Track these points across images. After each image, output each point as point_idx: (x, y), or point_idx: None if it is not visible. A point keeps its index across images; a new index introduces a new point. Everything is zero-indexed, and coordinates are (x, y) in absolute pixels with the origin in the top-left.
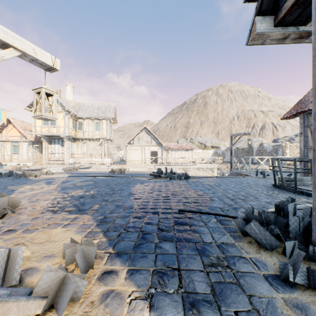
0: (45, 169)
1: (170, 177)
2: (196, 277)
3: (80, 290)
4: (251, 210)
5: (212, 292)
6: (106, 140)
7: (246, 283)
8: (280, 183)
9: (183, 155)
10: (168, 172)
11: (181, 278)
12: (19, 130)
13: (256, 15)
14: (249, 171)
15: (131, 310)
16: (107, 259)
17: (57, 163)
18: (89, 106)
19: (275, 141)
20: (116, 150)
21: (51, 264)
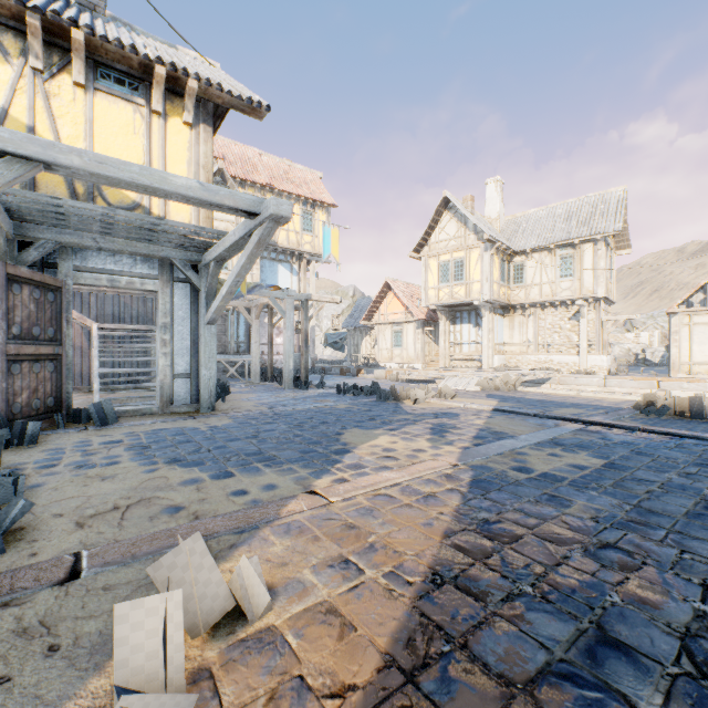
0: (440, 381)
1: None
2: None
3: None
4: None
5: None
6: (594, 302)
7: None
8: None
9: None
10: None
11: None
12: (402, 300)
13: None
14: None
15: None
16: None
17: (465, 365)
18: (541, 217)
19: None
20: (619, 333)
21: None
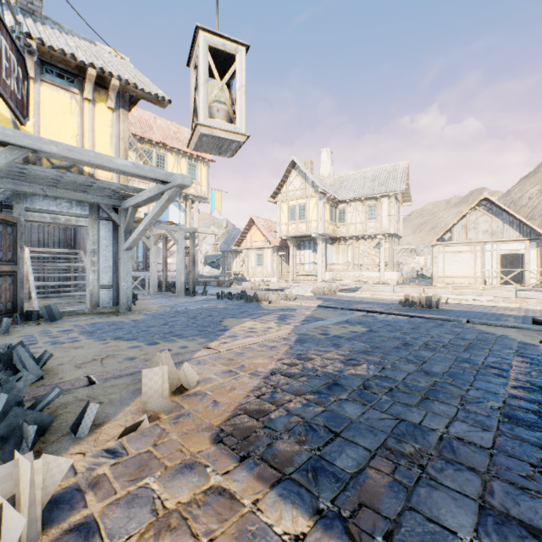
0: (288, 289)
1: None
2: None
3: None
4: None
5: None
6: (389, 236)
7: None
8: None
9: None
10: None
11: None
12: (263, 232)
13: None
14: None
15: None
16: None
17: (307, 279)
18: (356, 178)
19: None
20: (407, 257)
21: None
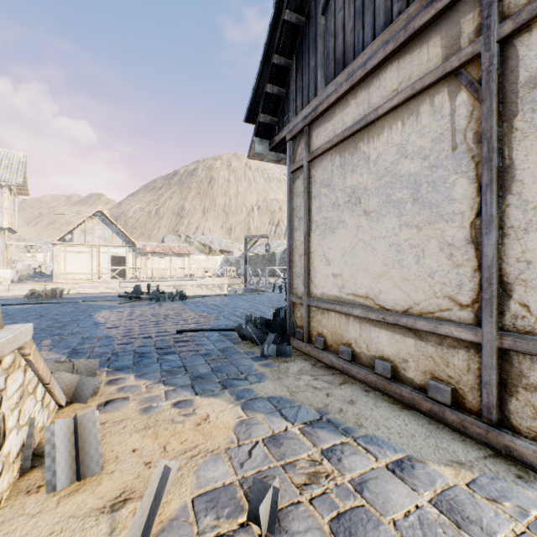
0: None
1: (157, 297)
2: (200, 367)
3: (97, 387)
4: (250, 318)
5: (212, 370)
6: (1, 230)
7: (237, 362)
8: None
9: (174, 264)
10: (154, 291)
11: (188, 370)
12: None
13: (254, 136)
14: (266, 286)
15: (149, 388)
16: (107, 374)
17: None
18: None
19: None
20: (22, 252)
21: None
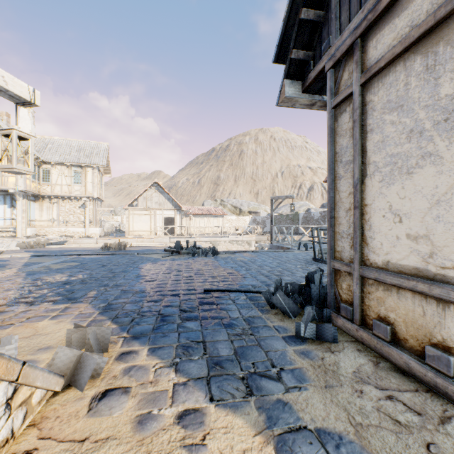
0: None
1: (193, 252)
2: (221, 345)
3: (100, 367)
4: (280, 282)
5: (234, 354)
6: (93, 199)
7: (266, 343)
8: (320, 256)
9: (211, 223)
10: (190, 246)
11: (206, 348)
12: None
13: (284, 78)
14: (291, 243)
15: (157, 376)
16: (123, 342)
17: (1, 235)
18: (63, 144)
19: (324, 206)
20: (109, 215)
21: (52, 354)
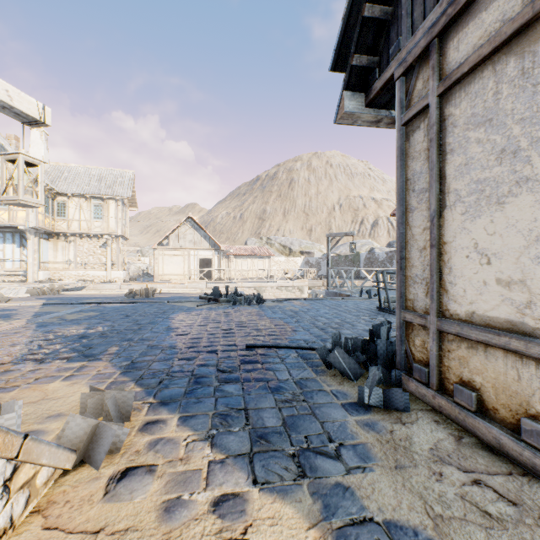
0: None
1: (234, 300)
2: (267, 414)
3: (119, 440)
4: (338, 337)
5: (283, 424)
6: (116, 237)
7: (322, 412)
8: (386, 305)
9: (255, 266)
10: (231, 293)
11: (249, 417)
12: None
13: (344, 89)
14: (351, 290)
15: (189, 451)
16: (149, 409)
17: (9, 280)
18: (81, 173)
19: (391, 245)
20: (135, 256)
21: (63, 423)
